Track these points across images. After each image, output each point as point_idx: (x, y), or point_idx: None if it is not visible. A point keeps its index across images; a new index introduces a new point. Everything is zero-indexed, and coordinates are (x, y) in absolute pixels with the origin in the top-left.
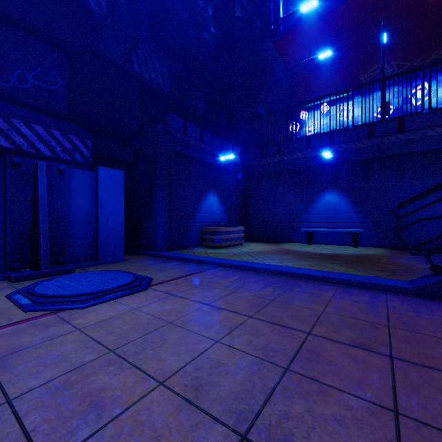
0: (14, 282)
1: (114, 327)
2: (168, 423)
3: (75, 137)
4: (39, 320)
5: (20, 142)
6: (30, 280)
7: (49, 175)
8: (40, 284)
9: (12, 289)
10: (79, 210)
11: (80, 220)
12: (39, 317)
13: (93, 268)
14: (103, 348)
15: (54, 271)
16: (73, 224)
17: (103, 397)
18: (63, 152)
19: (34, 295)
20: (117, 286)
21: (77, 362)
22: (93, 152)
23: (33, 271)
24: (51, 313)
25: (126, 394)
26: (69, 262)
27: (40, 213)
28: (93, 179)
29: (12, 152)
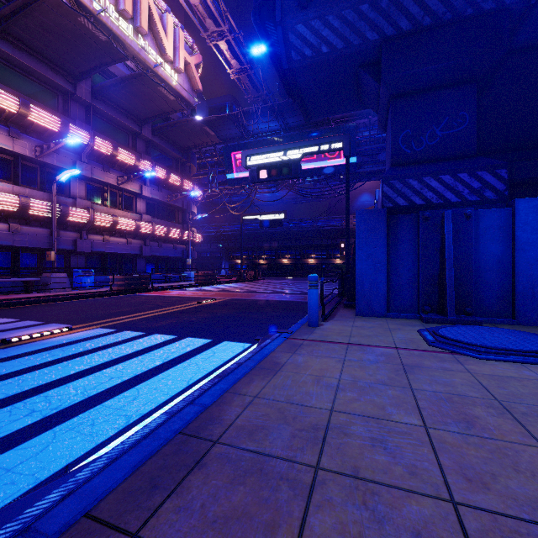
0: (424, 322)
1: (509, 385)
2: (534, 471)
3: (485, 173)
4: (438, 354)
5: (430, 197)
6: (437, 324)
7: (455, 222)
8: (443, 327)
9: (422, 327)
10: (488, 256)
11: (490, 268)
12: (438, 352)
13: (506, 326)
14: (488, 394)
15: (458, 320)
16: (481, 273)
17: (475, 421)
18: (471, 193)
19: (437, 334)
20: (528, 350)
21: (460, 392)
22: (511, 181)
23: (439, 316)
24: (448, 353)
25: (498, 431)
26: (476, 314)
27: (446, 261)
28: (508, 217)
29: (423, 207)
